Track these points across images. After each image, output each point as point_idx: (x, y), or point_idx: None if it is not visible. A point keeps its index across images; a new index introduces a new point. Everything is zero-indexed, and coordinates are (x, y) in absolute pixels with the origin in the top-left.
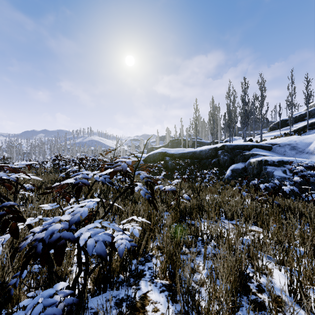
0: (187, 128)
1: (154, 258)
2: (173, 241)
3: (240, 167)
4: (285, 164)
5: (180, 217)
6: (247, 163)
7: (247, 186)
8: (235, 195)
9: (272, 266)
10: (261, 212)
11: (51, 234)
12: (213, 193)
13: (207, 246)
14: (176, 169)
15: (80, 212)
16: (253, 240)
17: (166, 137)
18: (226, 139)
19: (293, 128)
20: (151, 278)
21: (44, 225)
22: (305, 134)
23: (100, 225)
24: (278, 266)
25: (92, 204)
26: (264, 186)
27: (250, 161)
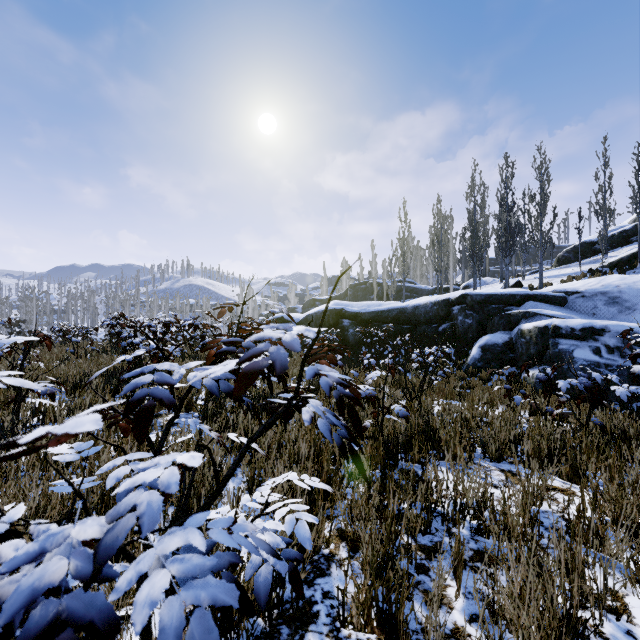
0: (384, 260)
1: (334, 564)
2: (384, 526)
3: (500, 341)
4: (597, 335)
5: (385, 455)
6: (516, 332)
7: (517, 382)
8: (494, 402)
9: (624, 587)
10: (565, 444)
11: (27, 606)
12: (448, 396)
13: (456, 529)
14: (365, 345)
15: (138, 510)
16: (575, 523)
17: (342, 278)
18: (466, 283)
19: (608, 260)
20: (332, 625)
21: (7, 566)
22: (635, 272)
23: (203, 539)
24: (638, 587)
25: (178, 476)
26: (566, 384)
27: (522, 329)
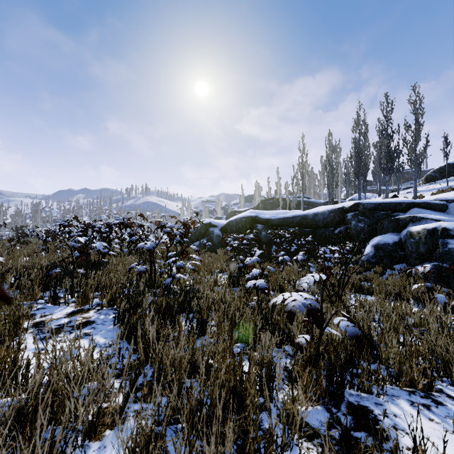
0: (286, 182)
1: None
2: None
3: (390, 241)
4: None
5: (328, 385)
6: (405, 233)
7: (409, 276)
8: (403, 297)
9: None
10: None
11: None
12: (356, 290)
13: None
14: (275, 244)
15: None
16: None
17: (255, 195)
18: (351, 197)
19: None
20: None
21: None
22: None
23: None
24: None
25: None
26: None
27: (411, 231)
